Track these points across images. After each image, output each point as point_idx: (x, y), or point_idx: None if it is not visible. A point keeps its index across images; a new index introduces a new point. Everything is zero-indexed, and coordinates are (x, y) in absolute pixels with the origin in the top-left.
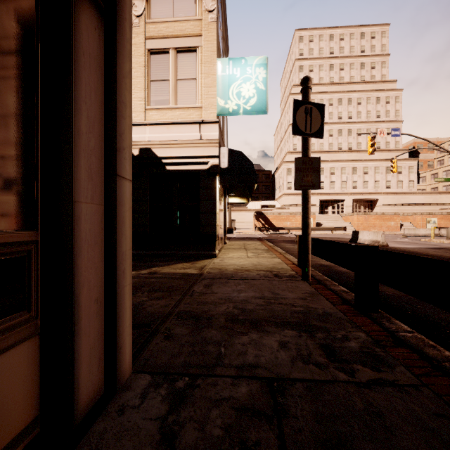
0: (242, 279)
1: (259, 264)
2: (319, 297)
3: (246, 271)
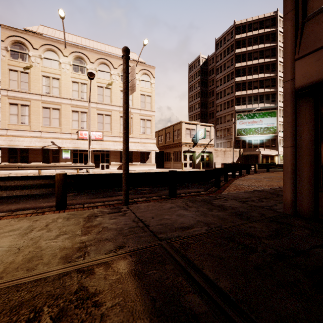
0: (143, 221)
1: (26, 229)
2: (164, 201)
3: (94, 227)
